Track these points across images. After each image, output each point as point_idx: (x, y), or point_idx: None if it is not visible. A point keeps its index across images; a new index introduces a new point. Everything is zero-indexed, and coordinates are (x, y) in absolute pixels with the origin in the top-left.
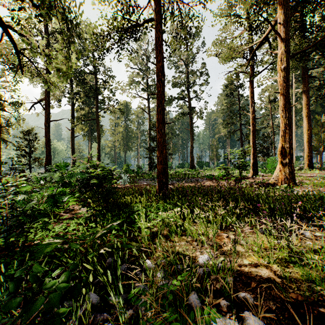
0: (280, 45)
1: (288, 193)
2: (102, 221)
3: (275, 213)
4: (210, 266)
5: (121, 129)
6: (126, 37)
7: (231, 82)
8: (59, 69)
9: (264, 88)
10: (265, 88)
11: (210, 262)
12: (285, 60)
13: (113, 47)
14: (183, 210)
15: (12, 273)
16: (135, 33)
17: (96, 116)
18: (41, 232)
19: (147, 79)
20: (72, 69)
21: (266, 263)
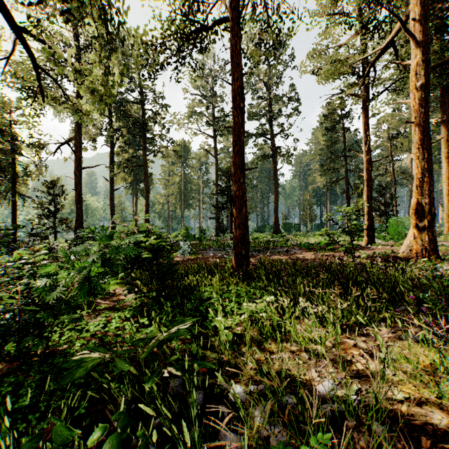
0: (413, 52)
1: (433, 273)
2: (159, 316)
3: (424, 306)
4: (339, 401)
5: (176, 179)
6: (188, 46)
7: (333, 110)
8: (95, 91)
9: (381, 118)
10: (383, 118)
11: (338, 393)
12: (423, 74)
13: (169, 62)
14: (276, 298)
15: (25, 405)
16: (200, 41)
17: (144, 160)
18: (70, 332)
19: (213, 110)
20: (114, 91)
21: (435, 398)
